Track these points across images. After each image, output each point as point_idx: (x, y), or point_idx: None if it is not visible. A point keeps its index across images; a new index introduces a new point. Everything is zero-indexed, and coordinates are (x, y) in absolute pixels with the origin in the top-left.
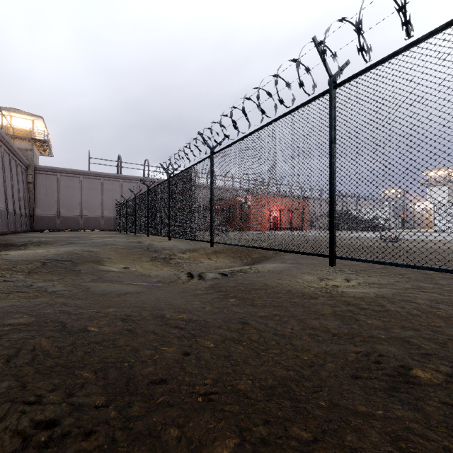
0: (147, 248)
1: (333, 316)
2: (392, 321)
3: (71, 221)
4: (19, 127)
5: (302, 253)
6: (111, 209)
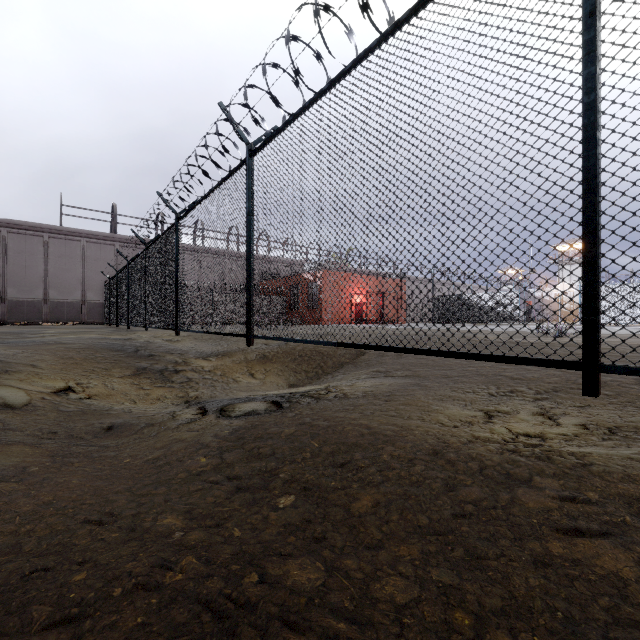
0: (135, 350)
1: None
2: None
3: (28, 308)
4: None
5: (480, 356)
6: (99, 289)
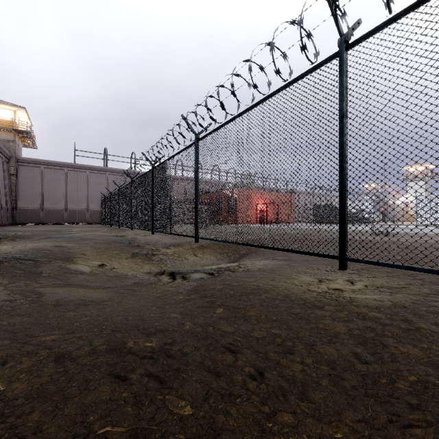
0: (129, 242)
1: (350, 337)
2: (434, 349)
3: (56, 214)
4: (1, 118)
5: (303, 252)
6: (97, 202)
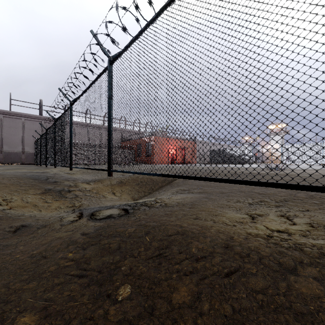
0: (46, 179)
1: None
2: None
3: None
4: None
5: (259, 183)
6: (32, 145)
